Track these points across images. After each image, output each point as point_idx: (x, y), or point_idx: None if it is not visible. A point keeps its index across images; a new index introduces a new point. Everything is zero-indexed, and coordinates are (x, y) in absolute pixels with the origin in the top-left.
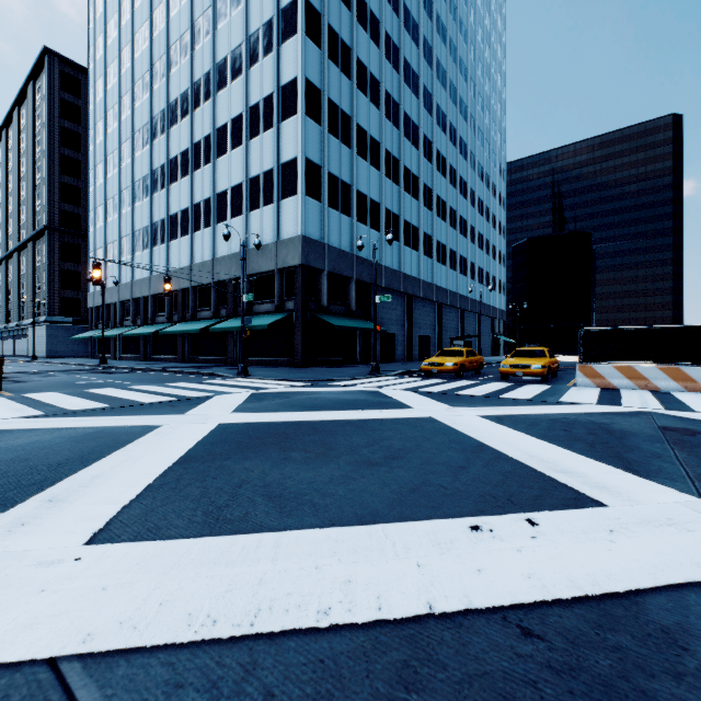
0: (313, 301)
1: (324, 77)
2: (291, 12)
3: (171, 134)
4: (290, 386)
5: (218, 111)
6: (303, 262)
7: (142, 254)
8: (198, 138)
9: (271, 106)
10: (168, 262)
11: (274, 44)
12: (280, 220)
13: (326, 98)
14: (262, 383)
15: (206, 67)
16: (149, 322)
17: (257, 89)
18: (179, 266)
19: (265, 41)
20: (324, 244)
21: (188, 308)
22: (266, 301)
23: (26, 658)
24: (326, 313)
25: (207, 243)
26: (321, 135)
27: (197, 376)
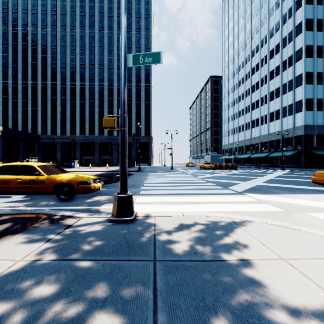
0: (309, 146)
1: (314, 66)
2: (299, 52)
3: (252, 95)
4: (297, 171)
5: (270, 87)
6: (304, 133)
7: (241, 133)
8: (262, 96)
9: (291, 83)
10: (251, 135)
11: (292, 63)
12: (295, 120)
13: (315, 73)
14: (289, 170)
15: (265, 73)
16: (243, 153)
17: (285, 78)
18: (255, 136)
19: (288, 62)
20: (314, 125)
21: (258, 149)
22: (289, 146)
23: (282, 175)
24: (316, 149)
25: (265, 129)
26: (313, 87)
27: (268, 169)
